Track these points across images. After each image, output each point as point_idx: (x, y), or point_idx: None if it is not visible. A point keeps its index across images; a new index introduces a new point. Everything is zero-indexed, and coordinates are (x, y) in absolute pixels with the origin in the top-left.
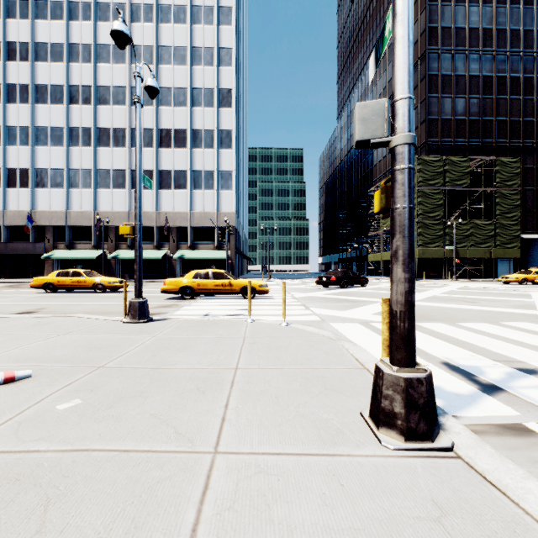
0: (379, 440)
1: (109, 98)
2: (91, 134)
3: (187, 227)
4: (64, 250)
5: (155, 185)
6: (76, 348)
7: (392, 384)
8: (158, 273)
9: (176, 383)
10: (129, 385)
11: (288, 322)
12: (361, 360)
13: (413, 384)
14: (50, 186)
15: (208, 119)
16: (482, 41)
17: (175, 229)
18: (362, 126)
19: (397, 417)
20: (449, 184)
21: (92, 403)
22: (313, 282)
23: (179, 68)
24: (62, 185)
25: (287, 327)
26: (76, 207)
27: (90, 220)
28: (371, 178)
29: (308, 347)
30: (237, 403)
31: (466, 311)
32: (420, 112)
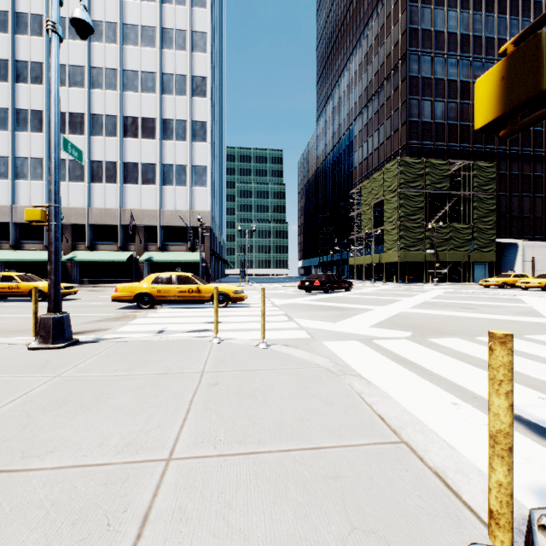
0: None
1: (64, 78)
2: (42, 118)
3: (157, 226)
4: (8, 250)
5: (119, 179)
6: None
7: None
8: (123, 277)
9: None
10: None
11: (268, 341)
12: (391, 420)
13: None
14: None
15: (180, 109)
16: (460, 46)
17: (142, 229)
18: None
19: None
20: (430, 187)
21: None
22: (294, 286)
23: (147, 50)
24: (6, 175)
25: (266, 350)
26: (24, 201)
27: None
28: (352, 181)
29: (299, 391)
30: None
31: (473, 320)
32: (401, 113)
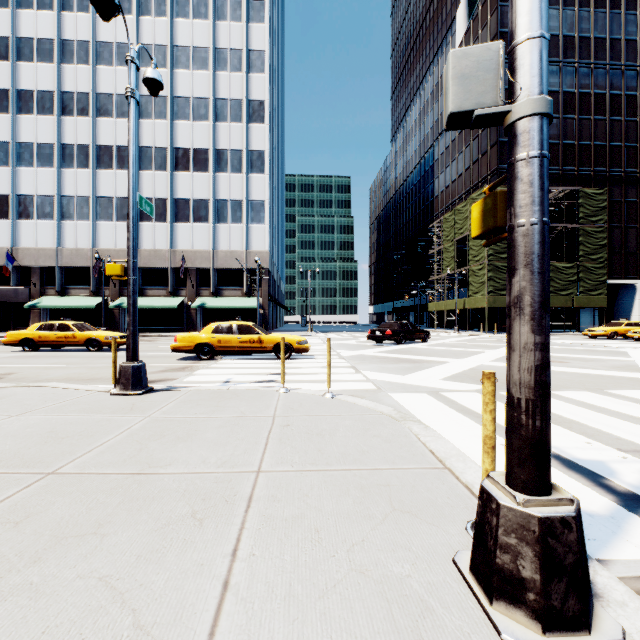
0: (496, 629)
1: (112, 109)
2: (88, 153)
3: (210, 269)
4: (54, 296)
5: (169, 217)
6: (26, 438)
7: (515, 527)
8: (173, 326)
9: (160, 504)
10: (84, 509)
11: (334, 392)
12: (439, 453)
13: (554, 529)
14: (37, 217)
15: (236, 137)
16: (563, 51)
17: (194, 272)
18: (460, 88)
19: (526, 586)
20: None
21: (5, 552)
22: (364, 336)
23: (199, 74)
24: (52, 216)
25: (332, 400)
26: (70, 243)
27: (87, 260)
28: (432, 212)
29: (362, 432)
30: (253, 544)
31: (557, 374)
32: (490, 133)
